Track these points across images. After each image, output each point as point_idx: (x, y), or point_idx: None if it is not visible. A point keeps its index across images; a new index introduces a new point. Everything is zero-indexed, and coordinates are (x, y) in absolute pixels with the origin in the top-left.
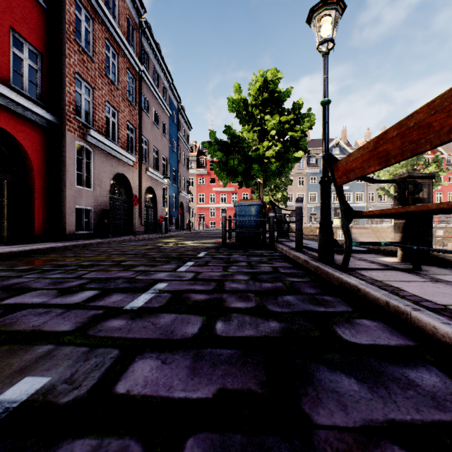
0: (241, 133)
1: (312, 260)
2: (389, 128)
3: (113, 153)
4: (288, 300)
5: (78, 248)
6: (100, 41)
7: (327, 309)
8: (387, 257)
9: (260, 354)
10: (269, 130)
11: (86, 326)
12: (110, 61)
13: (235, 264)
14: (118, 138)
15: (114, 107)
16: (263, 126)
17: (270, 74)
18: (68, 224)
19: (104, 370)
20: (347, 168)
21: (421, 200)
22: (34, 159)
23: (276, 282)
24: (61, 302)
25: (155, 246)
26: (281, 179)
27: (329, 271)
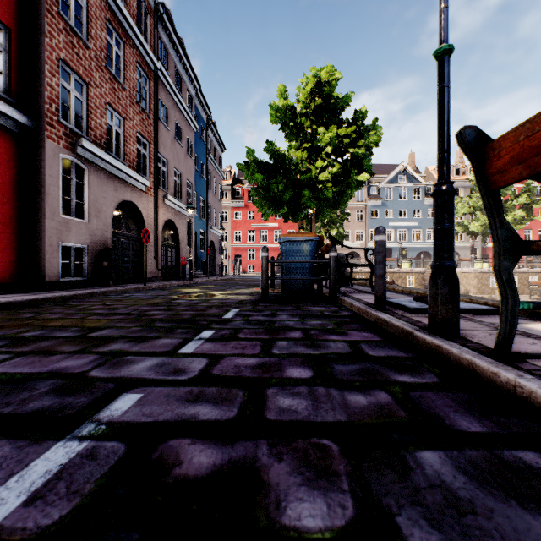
0: (287, 151)
1: (419, 330)
2: None
3: (117, 173)
4: (440, 477)
5: (53, 302)
6: (98, 21)
7: None
8: (535, 322)
9: None
10: (324, 146)
11: None
12: (113, 51)
13: (283, 335)
14: (124, 153)
15: (118, 113)
16: (315, 142)
17: (325, 73)
18: (49, 268)
19: None
20: (531, 144)
21: None
22: None
23: (372, 388)
24: None
25: (166, 299)
26: (336, 212)
27: (479, 363)
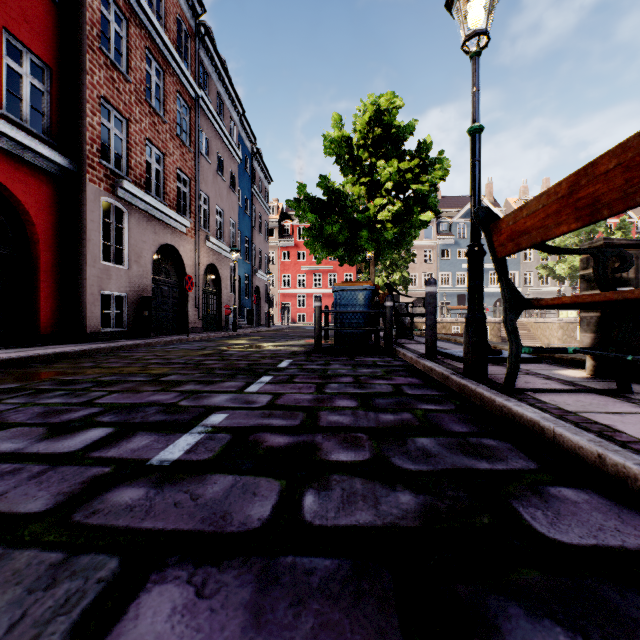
0: (343, 186)
1: (454, 374)
2: (601, 155)
3: (157, 215)
4: (425, 447)
5: (102, 353)
6: (138, 51)
7: (493, 465)
8: (568, 369)
9: (386, 570)
10: (383, 181)
11: (73, 502)
12: (153, 82)
13: (335, 380)
14: (164, 192)
15: (158, 148)
16: (374, 176)
17: (384, 101)
18: (90, 317)
19: (78, 614)
20: (516, 229)
21: (626, 281)
22: (39, 223)
23: (401, 411)
24: (45, 450)
25: (216, 350)
26: (400, 252)
27: (485, 394)
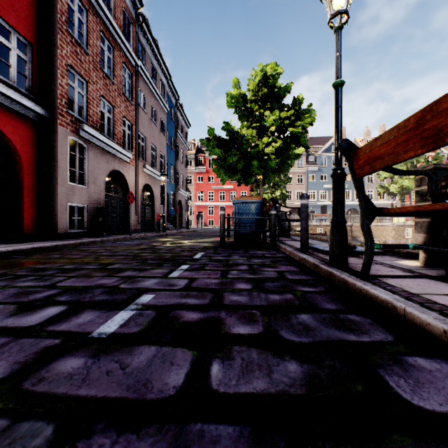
0: (240, 129)
1: (323, 264)
2: (444, 95)
3: (108, 149)
4: (305, 321)
5: (68, 248)
6: (95, 33)
7: (360, 338)
8: (405, 260)
9: (280, 438)
10: (269, 126)
11: (25, 371)
12: (105, 55)
13: (235, 268)
14: (113, 133)
15: (109, 102)
16: (262, 122)
17: (269, 68)
18: (60, 222)
19: None
20: (371, 155)
21: None
22: (23, 155)
23: (285, 292)
24: (11, 325)
25: (149, 245)
26: (280, 176)
27: (348, 279)
